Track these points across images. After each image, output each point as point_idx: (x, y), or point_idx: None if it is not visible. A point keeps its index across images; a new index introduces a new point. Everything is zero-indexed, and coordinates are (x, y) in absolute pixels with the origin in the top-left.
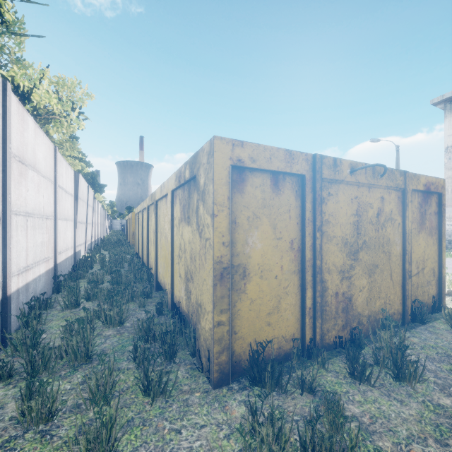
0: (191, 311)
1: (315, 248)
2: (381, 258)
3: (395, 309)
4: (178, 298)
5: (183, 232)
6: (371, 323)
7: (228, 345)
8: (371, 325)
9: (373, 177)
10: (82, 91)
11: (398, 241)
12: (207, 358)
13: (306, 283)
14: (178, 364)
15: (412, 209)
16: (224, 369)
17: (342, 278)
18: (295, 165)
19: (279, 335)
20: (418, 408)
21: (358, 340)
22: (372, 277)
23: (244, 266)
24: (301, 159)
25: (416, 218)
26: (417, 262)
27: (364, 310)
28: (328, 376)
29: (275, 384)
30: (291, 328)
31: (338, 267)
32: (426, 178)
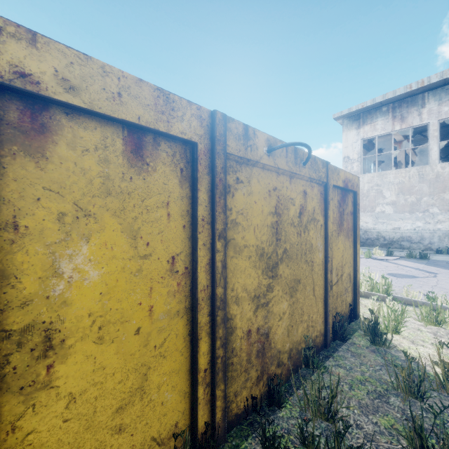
0: None
1: (214, 268)
2: (304, 269)
3: (318, 331)
4: None
5: None
6: (293, 358)
7: None
8: (292, 361)
9: (295, 163)
10: None
11: (321, 247)
12: None
13: (199, 329)
14: None
15: (333, 208)
16: None
17: (256, 307)
18: (177, 122)
19: (145, 441)
20: None
21: (278, 395)
22: (294, 296)
23: (48, 326)
24: (190, 115)
25: (336, 218)
26: (336, 269)
27: (285, 344)
28: None
29: None
30: (171, 416)
31: (251, 291)
32: (345, 173)
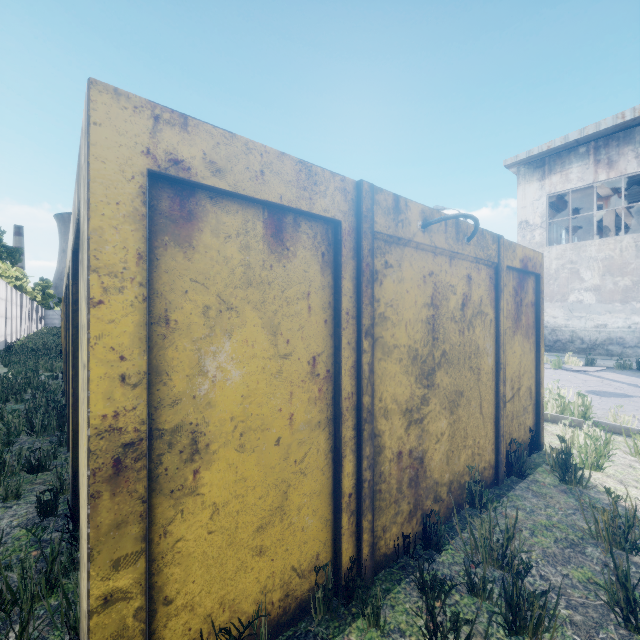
0: None
1: (360, 372)
2: (468, 378)
3: (486, 461)
4: None
5: None
6: (454, 493)
7: None
8: (453, 497)
9: (456, 240)
10: None
11: (490, 349)
12: None
13: (344, 445)
14: None
15: (506, 297)
16: None
17: (408, 423)
18: (320, 198)
19: (285, 569)
20: None
21: (436, 535)
22: (455, 413)
23: (195, 428)
24: (333, 188)
25: (511, 312)
26: (511, 380)
27: (444, 474)
28: None
29: None
30: (312, 545)
31: (402, 403)
32: (524, 250)
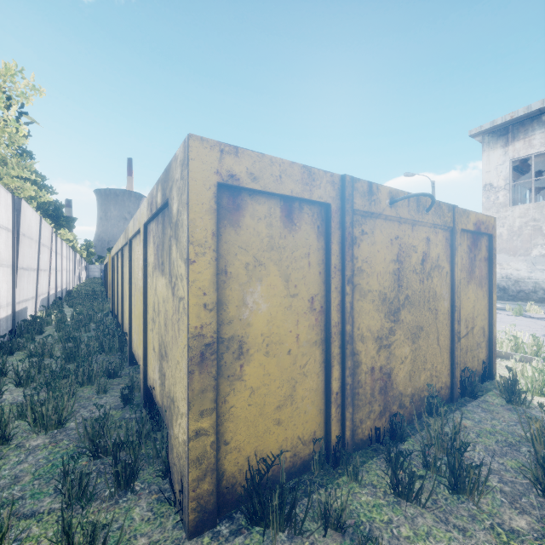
0: (165, 405)
1: (344, 308)
2: (427, 317)
3: (443, 382)
4: (151, 381)
5: (157, 284)
6: (415, 403)
7: (213, 466)
8: (414, 406)
9: (417, 211)
10: (26, 82)
11: (446, 295)
12: (180, 489)
13: (332, 358)
14: (138, 493)
15: (461, 254)
16: (207, 504)
17: (379, 347)
18: (317, 189)
19: (293, 437)
20: (487, 541)
21: (400, 430)
22: (416, 343)
23: (241, 339)
24: (325, 182)
25: (465, 265)
26: (466, 320)
27: (407, 387)
28: (363, 495)
29: (285, 521)
30: (311, 424)
31: (374, 332)
32: (477, 215)
